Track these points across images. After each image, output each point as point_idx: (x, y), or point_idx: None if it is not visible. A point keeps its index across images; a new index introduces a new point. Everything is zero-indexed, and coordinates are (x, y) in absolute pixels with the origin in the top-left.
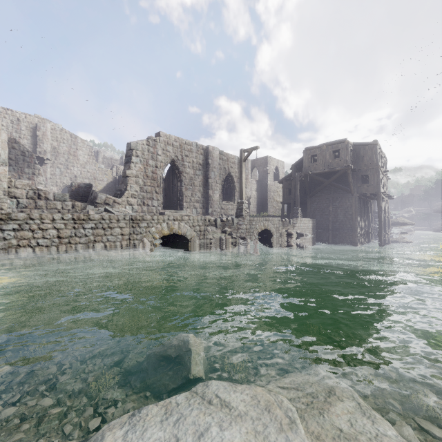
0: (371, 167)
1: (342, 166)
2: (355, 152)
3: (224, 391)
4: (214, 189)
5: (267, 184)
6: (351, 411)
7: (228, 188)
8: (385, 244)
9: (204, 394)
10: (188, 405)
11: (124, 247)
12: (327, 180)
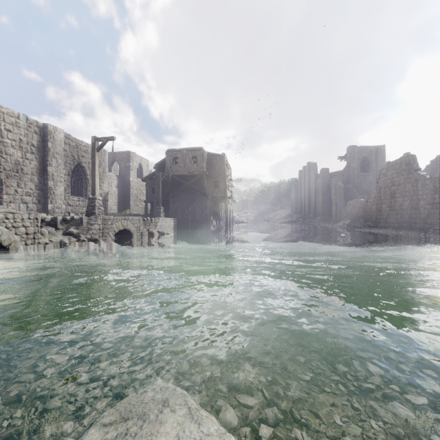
0: (221, 175)
1: (199, 171)
2: (209, 160)
3: None
4: (56, 180)
5: (130, 181)
6: (180, 423)
7: (79, 181)
8: (229, 239)
9: None
10: None
11: None
12: (187, 182)
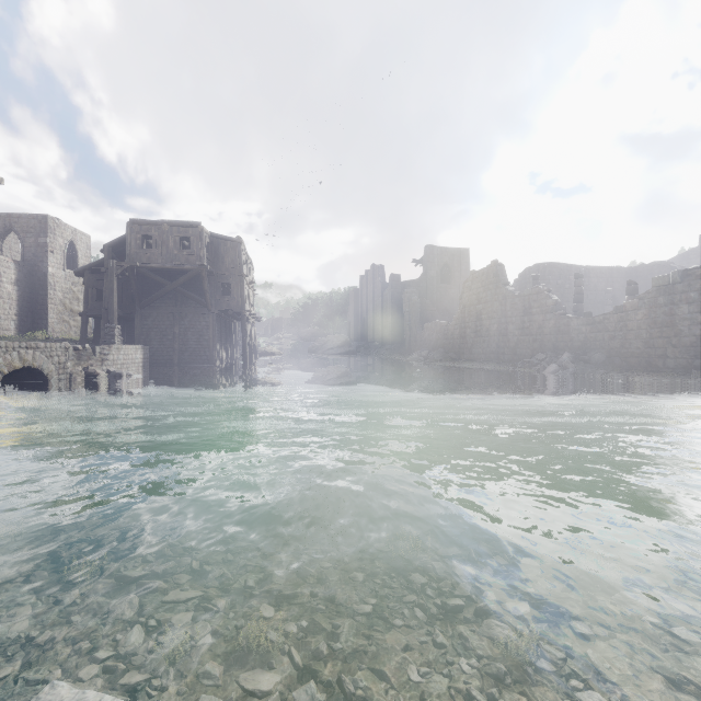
0: (235, 274)
1: (195, 265)
2: (213, 247)
3: None
4: None
5: (47, 274)
6: None
7: None
8: (249, 381)
9: None
10: None
11: None
12: (171, 283)
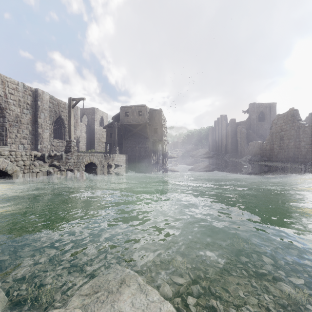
0: (159, 124)
1: (144, 122)
2: (150, 114)
3: None
4: (44, 128)
5: (95, 128)
6: (133, 293)
7: (59, 129)
8: (165, 169)
9: None
10: None
11: None
12: (135, 129)
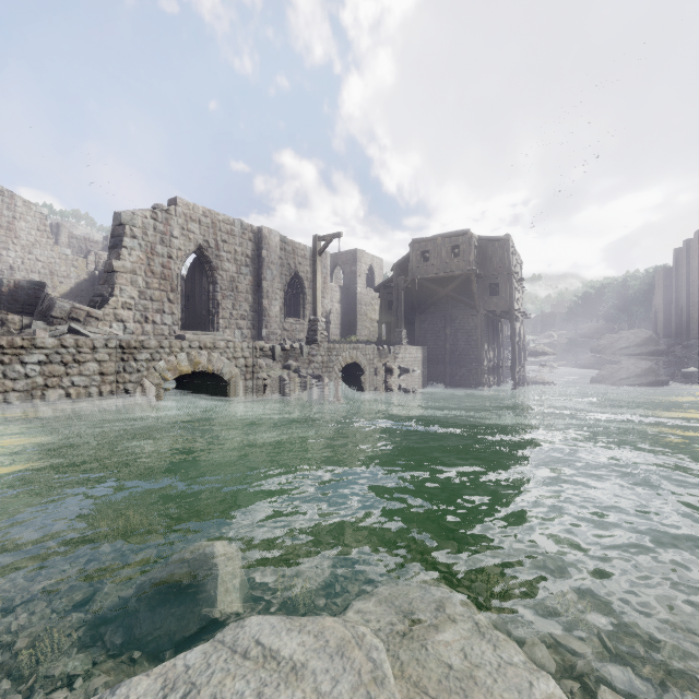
0: (503, 272)
1: (464, 270)
2: (481, 249)
3: (271, 632)
4: (271, 298)
5: (357, 293)
6: (465, 635)
7: (295, 298)
8: (519, 382)
9: (235, 642)
10: (207, 666)
11: (106, 396)
12: (443, 289)
